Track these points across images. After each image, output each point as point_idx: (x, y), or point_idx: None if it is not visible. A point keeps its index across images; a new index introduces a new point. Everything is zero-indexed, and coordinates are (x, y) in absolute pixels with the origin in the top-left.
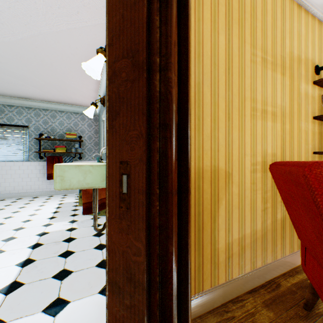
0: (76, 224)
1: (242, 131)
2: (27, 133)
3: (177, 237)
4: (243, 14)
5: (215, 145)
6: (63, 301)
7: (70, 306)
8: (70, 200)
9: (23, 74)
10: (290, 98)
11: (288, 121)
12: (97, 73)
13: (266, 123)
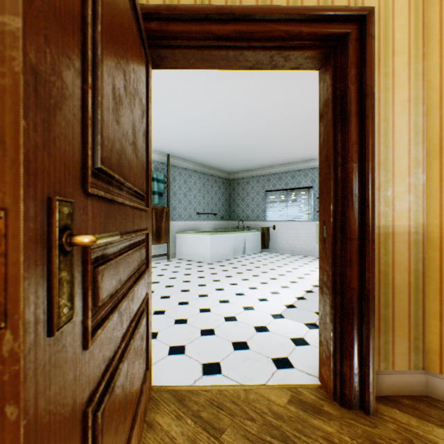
0: None
1: None
2: (311, 194)
3: (360, 271)
4: None
5: None
6: (317, 325)
7: None
8: None
9: (305, 142)
10: None
11: None
12: None
13: None
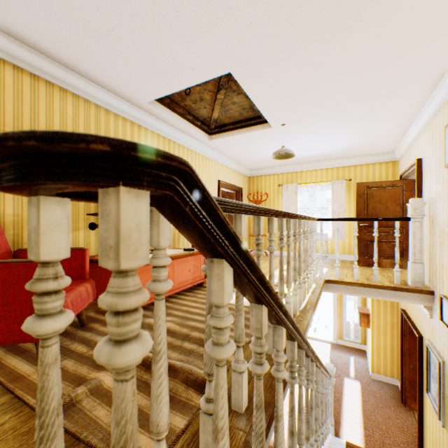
0: None
1: None
2: None
3: None
4: None
5: None
6: None
7: None
8: None
9: None
10: None
11: None
12: None
13: None
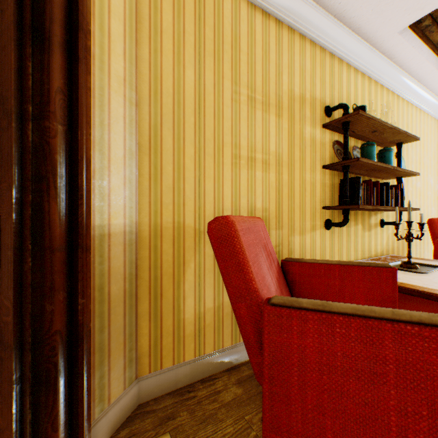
0: None
1: (220, 182)
2: None
3: (71, 297)
4: (221, 45)
5: (180, 198)
6: None
7: None
8: None
9: None
10: (289, 143)
11: (287, 171)
12: None
13: (254, 173)
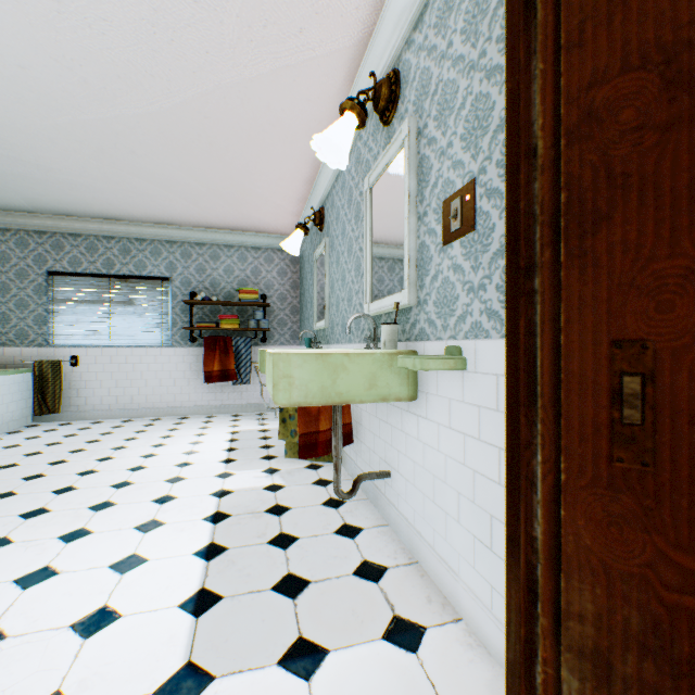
0: (279, 478)
1: None
2: (168, 293)
3: None
4: None
5: None
6: (313, 646)
7: (333, 661)
8: (251, 426)
9: (172, 175)
10: None
11: None
12: (338, 157)
13: None
